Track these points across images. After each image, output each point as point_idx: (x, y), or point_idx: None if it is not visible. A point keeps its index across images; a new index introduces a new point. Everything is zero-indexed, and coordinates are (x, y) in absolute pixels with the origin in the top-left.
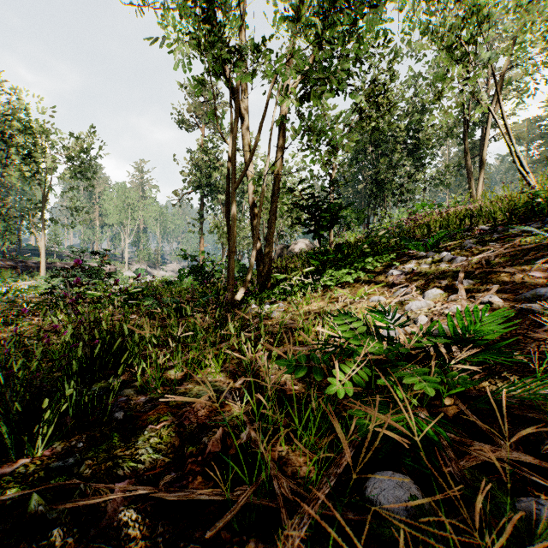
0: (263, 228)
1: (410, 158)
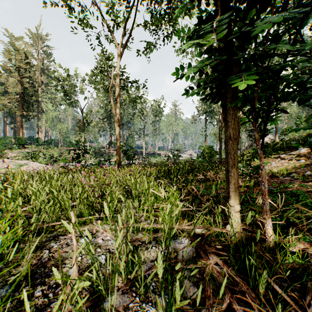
0: None
1: None
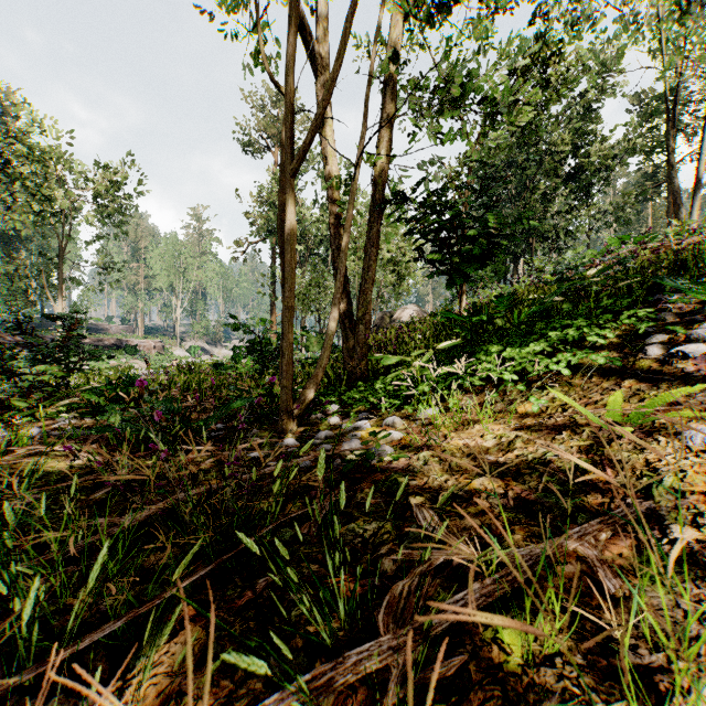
0: (356, 287)
1: (569, 186)
